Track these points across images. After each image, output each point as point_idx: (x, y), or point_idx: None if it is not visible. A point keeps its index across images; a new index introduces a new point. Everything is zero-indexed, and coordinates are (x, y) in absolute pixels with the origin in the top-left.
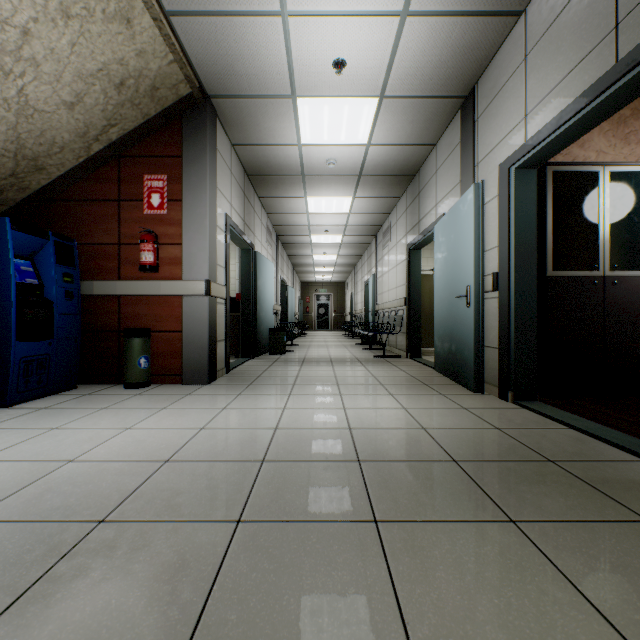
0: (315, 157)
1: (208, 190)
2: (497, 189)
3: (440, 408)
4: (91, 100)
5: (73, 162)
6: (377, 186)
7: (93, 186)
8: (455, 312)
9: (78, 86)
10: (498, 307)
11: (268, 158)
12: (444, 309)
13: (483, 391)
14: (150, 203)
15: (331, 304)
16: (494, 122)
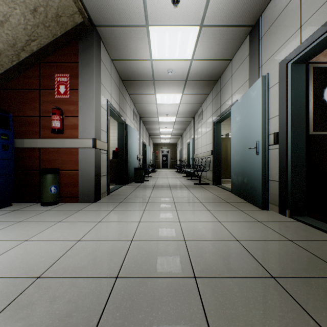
0: (160, 68)
1: (94, 83)
2: (277, 79)
3: (243, 221)
4: (15, 20)
5: (9, 64)
6: (196, 87)
7: (24, 81)
8: (247, 158)
9: (4, 9)
10: (278, 154)
11: (133, 69)
12: (238, 156)
13: (268, 208)
14: (59, 91)
15: (169, 155)
16: (274, 37)
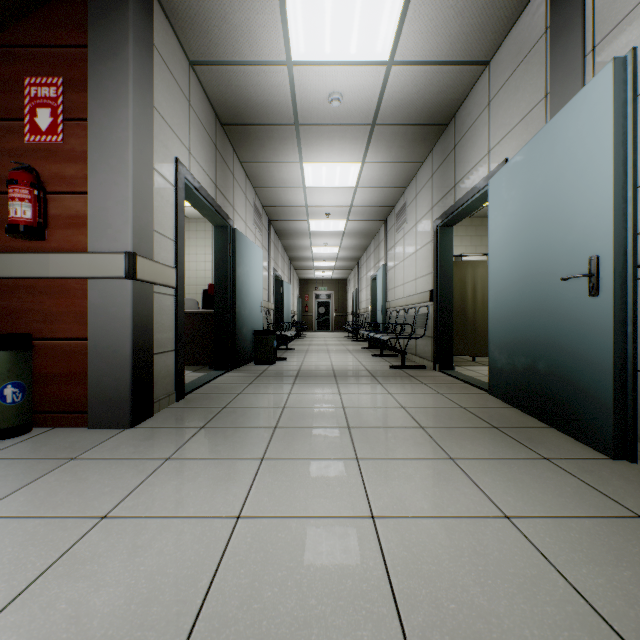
0: (312, 89)
1: (131, 101)
2: None
3: (588, 517)
4: None
5: None
6: (395, 143)
7: None
8: (548, 306)
9: None
10: None
11: (246, 91)
12: (515, 302)
13: (635, 458)
14: (34, 124)
15: (332, 303)
16: None
